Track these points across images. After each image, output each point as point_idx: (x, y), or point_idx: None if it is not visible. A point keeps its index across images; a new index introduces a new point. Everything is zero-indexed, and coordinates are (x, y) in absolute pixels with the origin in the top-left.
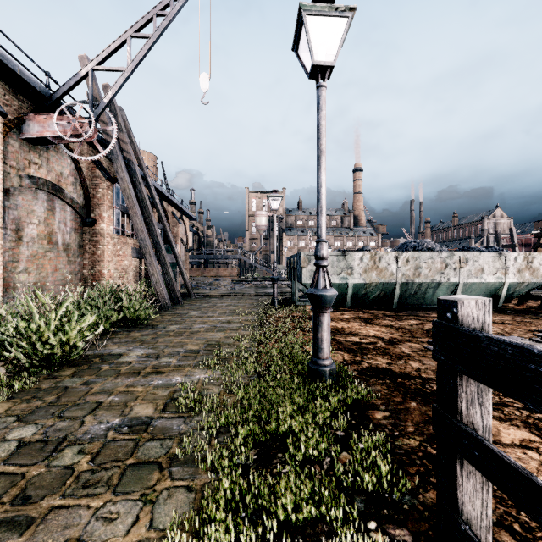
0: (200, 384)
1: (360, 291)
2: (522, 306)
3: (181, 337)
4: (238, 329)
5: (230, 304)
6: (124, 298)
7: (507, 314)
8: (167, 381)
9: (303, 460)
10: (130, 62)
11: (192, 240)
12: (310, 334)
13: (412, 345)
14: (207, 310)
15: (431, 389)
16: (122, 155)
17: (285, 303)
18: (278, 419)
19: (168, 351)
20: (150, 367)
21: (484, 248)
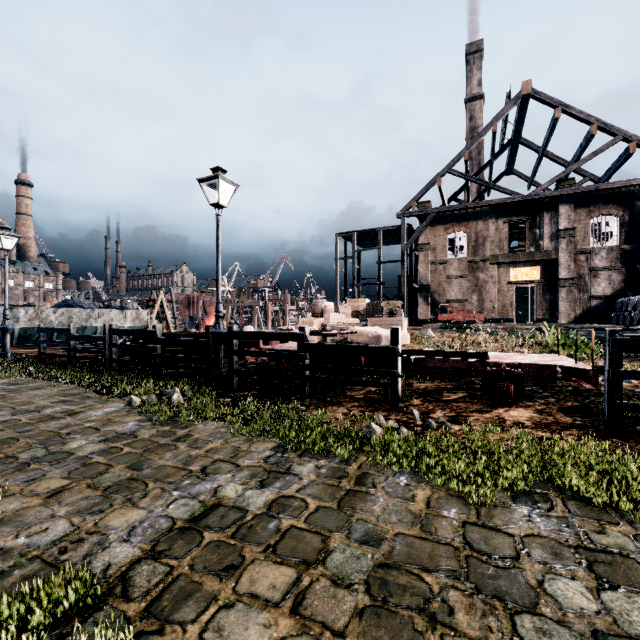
0: None
1: (26, 334)
2: None
3: None
4: None
5: None
6: None
7: None
8: None
9: (6, 365)
10: None
11: None
12: None
13: (53, 351)
14: None
15: None
16: None
17: None
18: None
19: None
20: None
21: (119, 307)
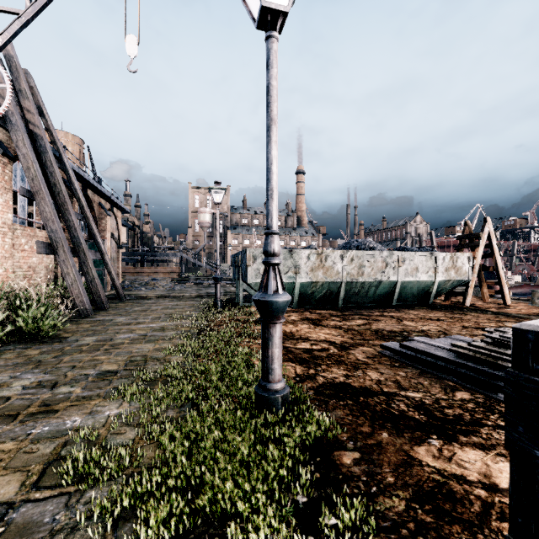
0: (107, 427)
1: (307, 291)
2: (447, 302)
3: (96, 353)
4: (172, 338)
5: (167, 307)
6: (18, 305)
7: (439, 310)
8: (57, 426)
9: None
10: (30, 4)
11: (127, 235)
12: (256, 342)
13: (365, 350)
14: (138, 315)
15: (398, 408)
16: (26, 127)
17: (229, 304)
18: (213, 487)
19: (73, 374)
20: (37, 403)
21: (417, 248)
